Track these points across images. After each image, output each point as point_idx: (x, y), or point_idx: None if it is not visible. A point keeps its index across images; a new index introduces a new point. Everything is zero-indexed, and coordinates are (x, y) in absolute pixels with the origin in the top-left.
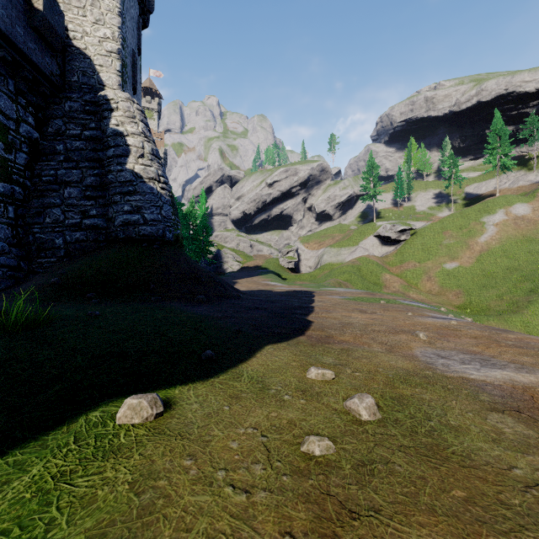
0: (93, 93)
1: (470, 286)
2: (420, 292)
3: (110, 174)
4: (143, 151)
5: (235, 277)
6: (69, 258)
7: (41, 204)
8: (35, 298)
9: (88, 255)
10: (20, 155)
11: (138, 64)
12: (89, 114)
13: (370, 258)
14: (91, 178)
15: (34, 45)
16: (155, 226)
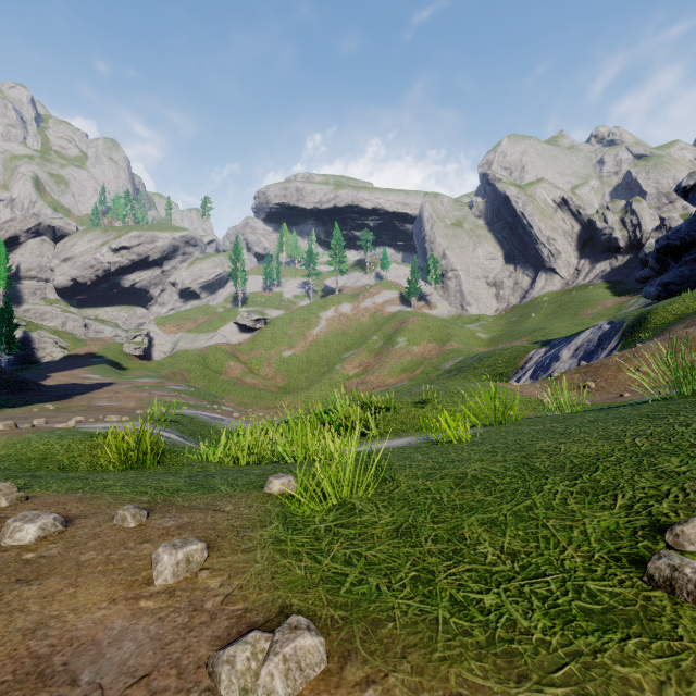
0: None
1: (294, 371)
2: (256, 377)
3: None
4: None
5: (51, 370)
6: None
7: None
8: None
9: None
10: None
11: None
12: None
13: (221, 346)
14: None
15: None
16: None
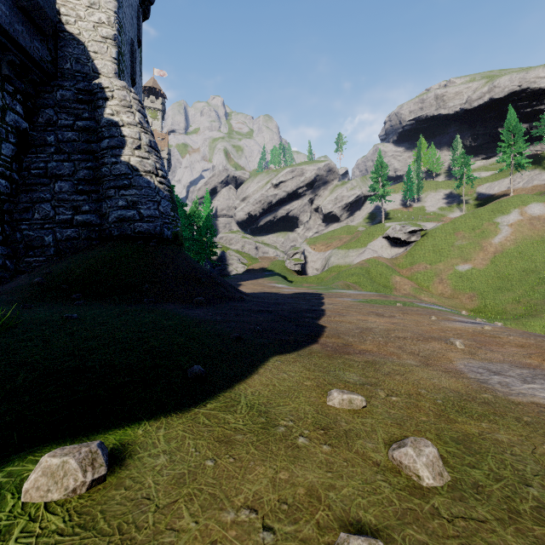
0: (87, 81)
1: (484, 289)
2: (432, 295)
3: (104, 167)
4: (140, 142)
5: (239, 279)
6: (59, 256)
7: (30, 199)
8: (14, 299)
9: (79, 253)
10: (7, 146)
11: (138, 56)
12: (83, 104)
13: (379, 259)
14: (84, 171)
15: (22, 27)
16: (152, 223)
